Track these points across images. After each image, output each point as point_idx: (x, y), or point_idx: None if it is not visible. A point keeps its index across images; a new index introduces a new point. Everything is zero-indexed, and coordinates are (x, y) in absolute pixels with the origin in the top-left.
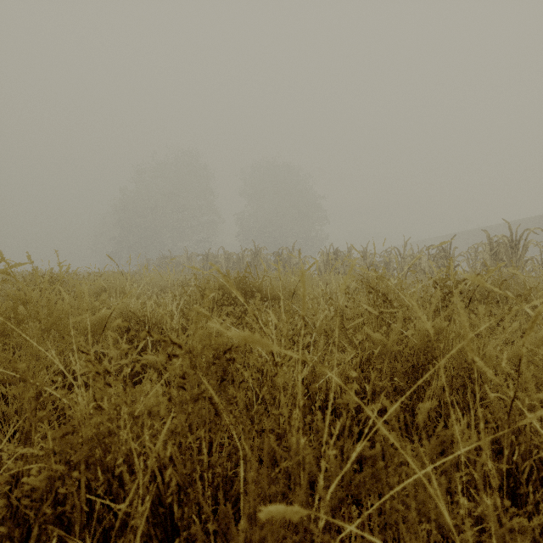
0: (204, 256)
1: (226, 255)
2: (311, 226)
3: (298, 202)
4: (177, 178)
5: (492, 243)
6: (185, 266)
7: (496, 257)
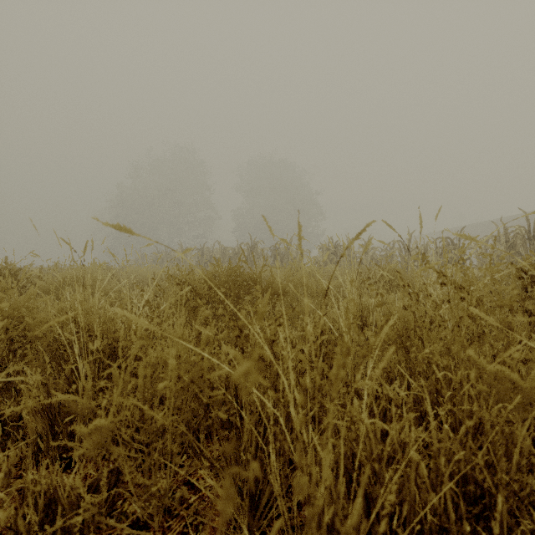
0: (199, 251)
1: (221, 250)
2: (308, 221)
3: (294, 198)
4: (174, 174)
5: (507, 235)
6: (180, 261)
7: (513, 249)
